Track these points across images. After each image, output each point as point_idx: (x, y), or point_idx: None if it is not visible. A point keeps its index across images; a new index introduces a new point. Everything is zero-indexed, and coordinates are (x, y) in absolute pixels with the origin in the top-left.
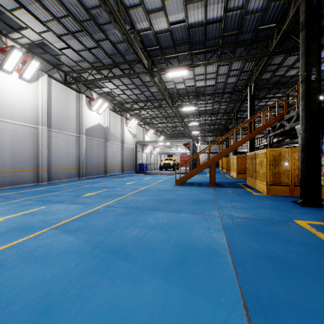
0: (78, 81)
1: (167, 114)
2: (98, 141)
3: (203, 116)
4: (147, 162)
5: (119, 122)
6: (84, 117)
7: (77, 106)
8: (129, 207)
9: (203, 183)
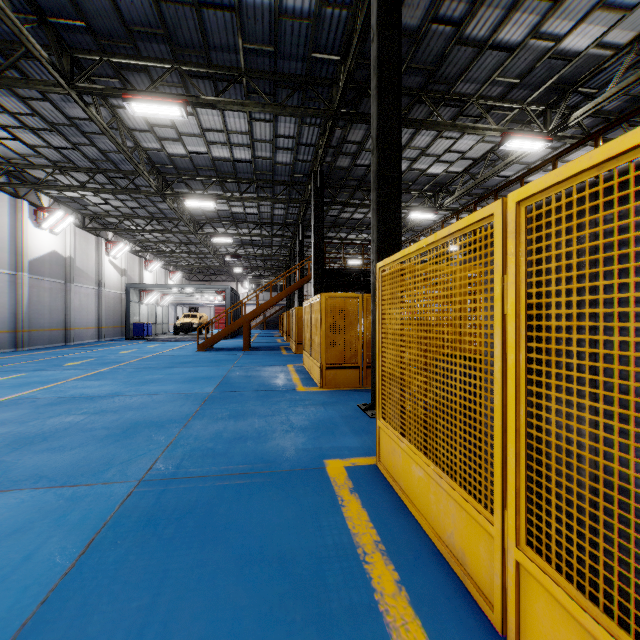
0: (22, 183)
1: (188, 239)
2: (52, 283)
3: (250, 248)
4: (149, 320)
5: (93, 247)
6: (28, 240)
7: (13, 220)
8: (141, 368)
9: (237, 348)
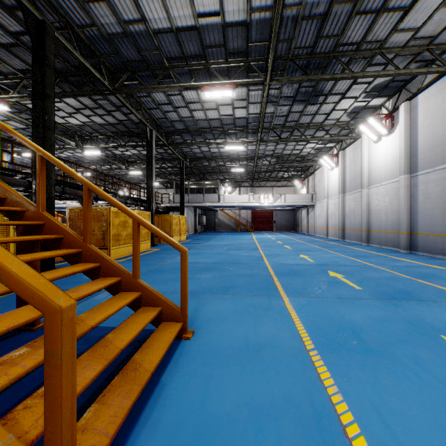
0: None
1: None
2: None
3: None
4: None
5: None
6: None
7: None
8: (240, 263)
9: None
